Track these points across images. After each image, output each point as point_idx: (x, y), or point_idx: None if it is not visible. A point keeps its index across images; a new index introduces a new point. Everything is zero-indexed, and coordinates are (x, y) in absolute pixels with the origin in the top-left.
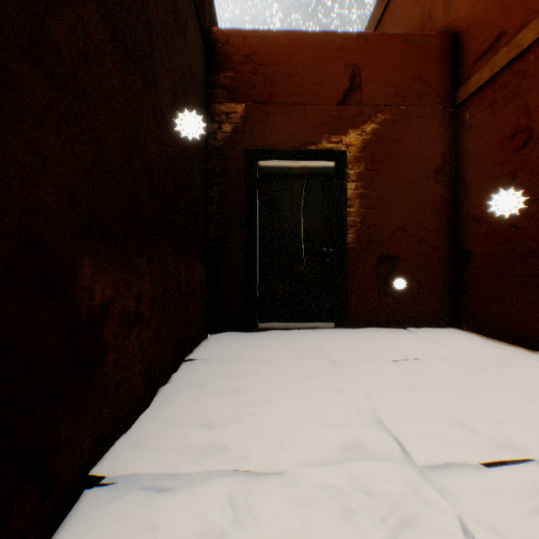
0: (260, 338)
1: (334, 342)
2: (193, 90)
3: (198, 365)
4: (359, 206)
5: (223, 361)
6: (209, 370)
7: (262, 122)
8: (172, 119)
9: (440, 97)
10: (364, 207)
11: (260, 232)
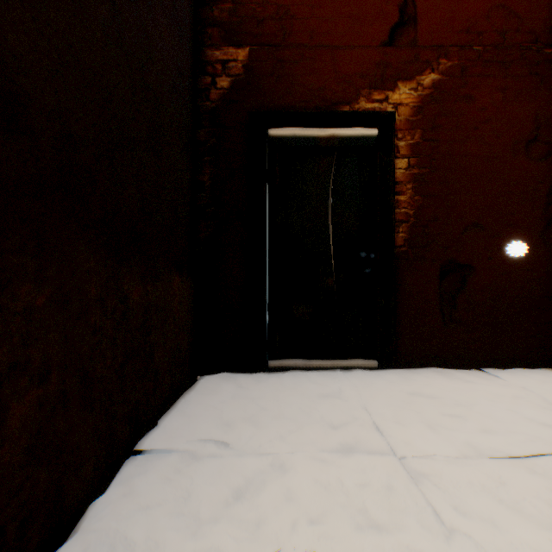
0: (270, 389)
1: (386, 400)
2: (163, 4)
3: (150, 472)
4: (412, 193)
5: (200, 456)
6: (164, 493)
7: (273, 74)
8: (98, 7)
9: (531, 33)
10: (420, 194)
11: (271, 231)
